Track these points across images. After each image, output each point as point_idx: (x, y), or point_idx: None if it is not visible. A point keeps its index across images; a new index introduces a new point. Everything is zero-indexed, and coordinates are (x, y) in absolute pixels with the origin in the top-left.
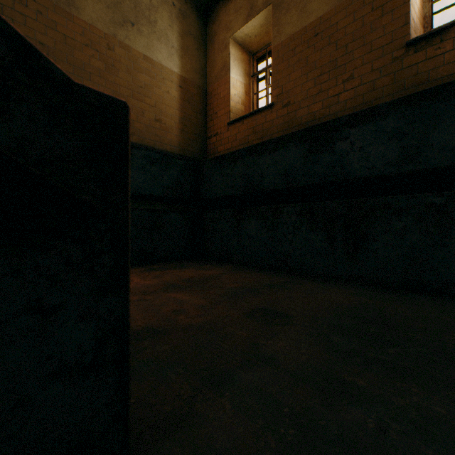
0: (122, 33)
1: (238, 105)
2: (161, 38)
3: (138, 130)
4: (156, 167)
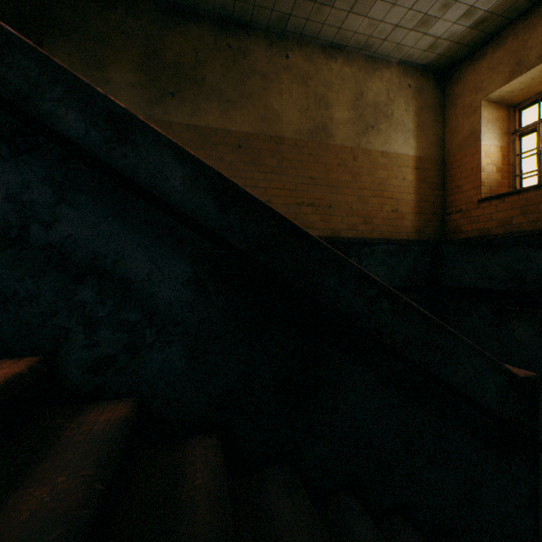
0: (364, 140)
1: (492, 175)
2: (397, 127)
3: (376, 225)
4: (394, 258)
